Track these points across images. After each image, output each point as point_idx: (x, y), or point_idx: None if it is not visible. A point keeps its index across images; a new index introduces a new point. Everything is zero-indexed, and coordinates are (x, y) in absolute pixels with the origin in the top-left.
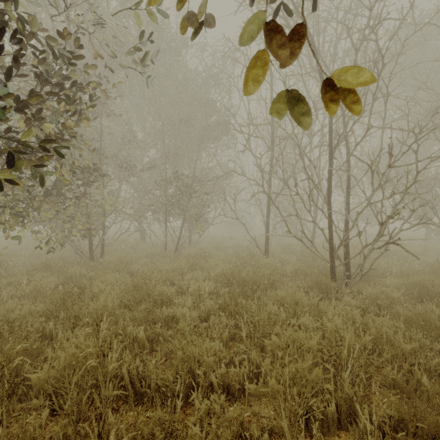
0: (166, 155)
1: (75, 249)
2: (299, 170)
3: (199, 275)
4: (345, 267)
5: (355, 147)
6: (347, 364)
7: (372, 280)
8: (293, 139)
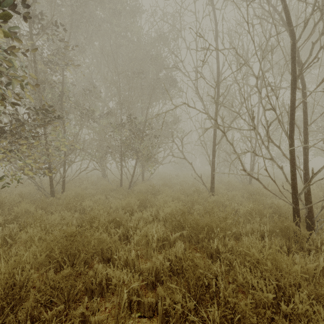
0: (121, 102)
1: (36, 185)
2: (262, 97)
3: (148, 215)
4: (307, 208)
5: None
6: None
7: None
8: (251, 68)
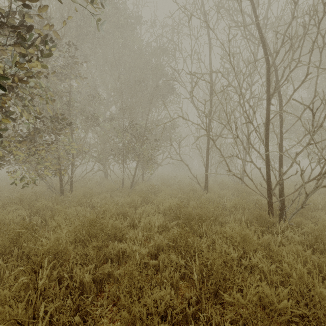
0: (123, 108)
1: (48, 185)
2: (241, 113)
3: (150, 208)
4: (280, 202)
5: (293, 92)
6: (321, 325)
7: (305, 215)
8: (234, 87)
